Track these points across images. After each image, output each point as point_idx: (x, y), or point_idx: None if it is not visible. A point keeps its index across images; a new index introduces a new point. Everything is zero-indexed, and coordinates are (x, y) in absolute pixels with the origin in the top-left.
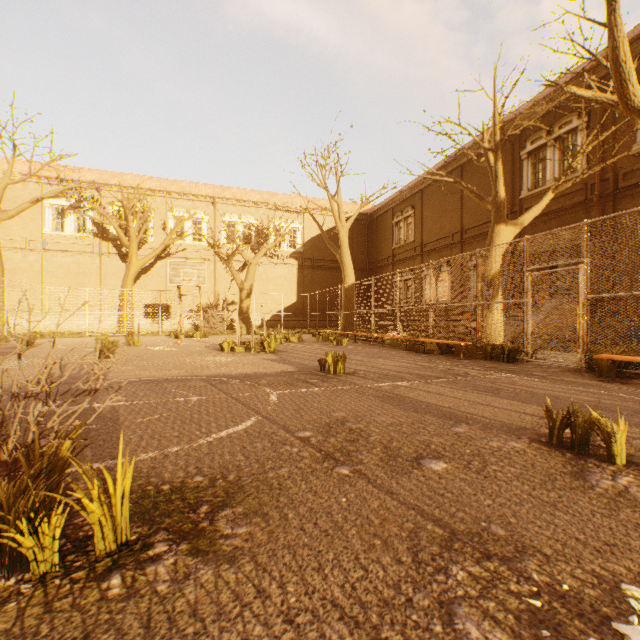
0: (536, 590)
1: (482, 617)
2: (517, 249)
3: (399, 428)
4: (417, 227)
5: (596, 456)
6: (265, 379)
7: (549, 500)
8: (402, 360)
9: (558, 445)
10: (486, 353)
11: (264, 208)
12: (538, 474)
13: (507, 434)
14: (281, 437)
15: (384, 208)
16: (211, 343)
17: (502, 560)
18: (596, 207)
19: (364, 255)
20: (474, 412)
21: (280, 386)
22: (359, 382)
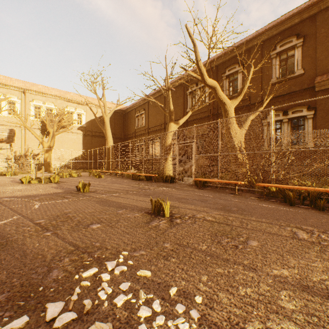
0: (92, 259)
1: (62, 270)
2: (185, 133)
3: (93, 213)
4: (146, 119)
5: (162, 215)
6: (39, 197)
7: (128, 232)
8: (125, 184)
9: (153, 213)
10: (163, 179)
11: (61, 100)
12: (134, 224)
13: (138, 211)
14: (25, 224)
15: (131, 108)
16: (17, 179)
17: (89, 253)
18: (211, 119)
19: (121, 131)
20: (134, 204)
21: (46, 200)
22: (93, 195)
